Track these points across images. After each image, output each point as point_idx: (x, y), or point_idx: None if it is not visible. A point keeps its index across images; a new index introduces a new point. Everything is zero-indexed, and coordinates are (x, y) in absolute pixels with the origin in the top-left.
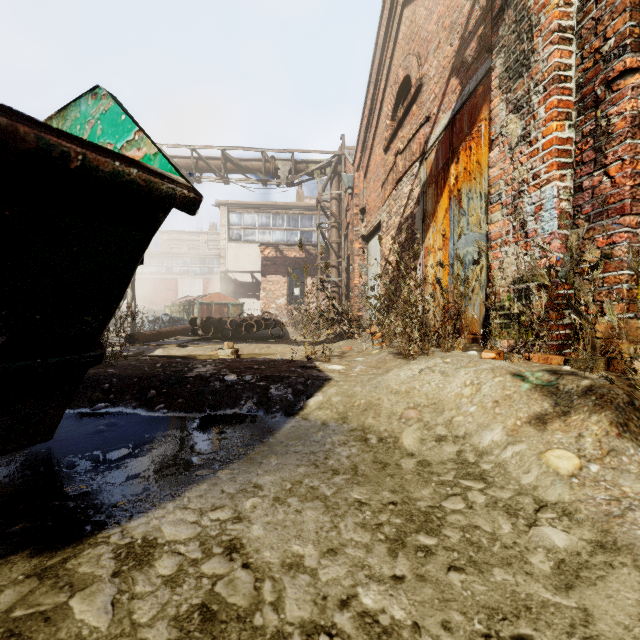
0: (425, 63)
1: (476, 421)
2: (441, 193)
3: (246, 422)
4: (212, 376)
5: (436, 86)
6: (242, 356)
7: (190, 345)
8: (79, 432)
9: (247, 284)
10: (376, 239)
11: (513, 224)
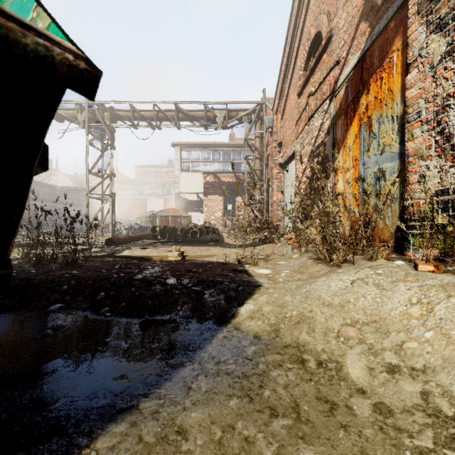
0: (334, 18)
1: (438, 352)
2: (351, 122)
3: (180, 329)
4: (155, 279)
5: (345, 34)
6: (186, 257)
7: (150, 247)
8: (27, 336)
9: (194, 202)
10: (291, 165)
11: (435, 138)
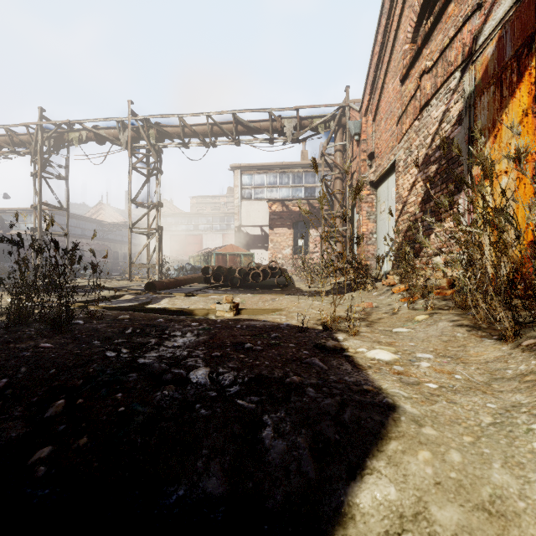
0: None
1: None
2: (511, 92)
3: None
4: (169, 370)
5: None
6: (242, 311)
7: (197, 294)
8: None
9: (257, 237)
10: (388, 183)
11: None
